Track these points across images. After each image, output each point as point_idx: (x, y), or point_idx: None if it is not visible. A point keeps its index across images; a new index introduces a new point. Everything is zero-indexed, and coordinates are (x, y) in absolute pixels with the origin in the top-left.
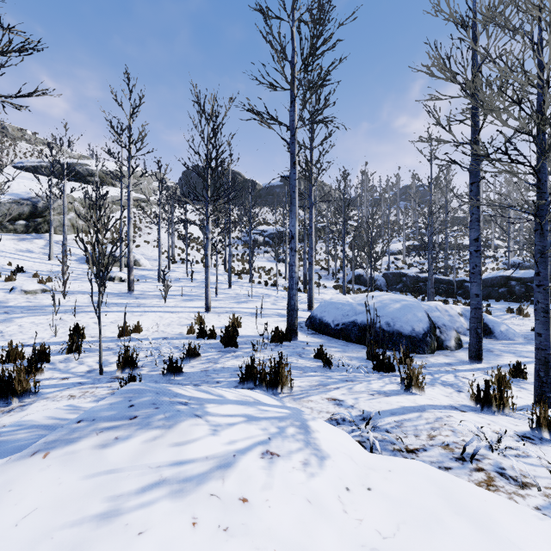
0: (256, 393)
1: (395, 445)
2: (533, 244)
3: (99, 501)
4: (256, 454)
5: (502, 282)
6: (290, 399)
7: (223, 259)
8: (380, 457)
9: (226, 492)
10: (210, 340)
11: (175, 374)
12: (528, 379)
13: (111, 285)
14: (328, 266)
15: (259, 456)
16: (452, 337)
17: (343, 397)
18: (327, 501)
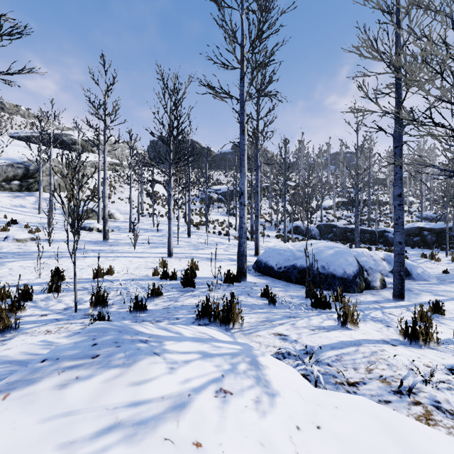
0: (210, 329)
1: (337, 378)
2: (452, 198)
3: (51, 449)
4: (210, 392)
5: (416, 232)
6: (241, 334)
7: (184, 213)
8: (326, 393)
9: (180, 435)
10: (172, 281)
11: (140, 311)
12: (445, 315)
13: (90, 234)
14: (271, 219)
15: (213, 395)
16: (377, 279)
17: (287, 332)
18: (279, 443)
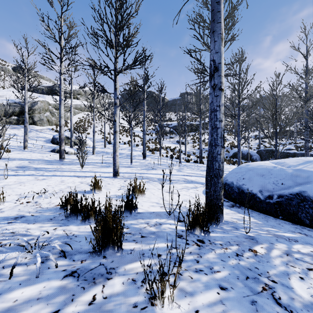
0: None
1: None
2: None
3: None
4: None
5: None
6: None
7: (142, 141)
8: None
9: None
10: (84, 225)
11: None
12: None
13: (54, 155)
14: None
15: None
16: None
17: None
18: None
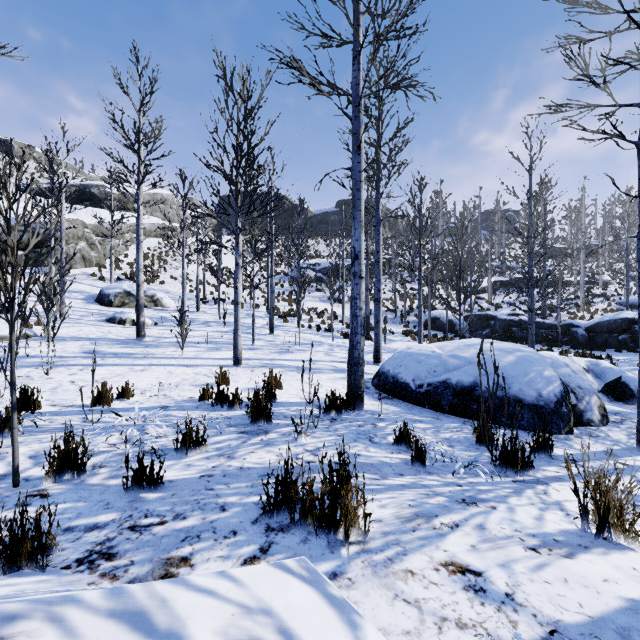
0: (287, 577)
1: None
2: None
3: None
4: None
5: (623, 327)
6: (365, 568)
7: (265, 298)
8: None
9: None
10: (231, 411)
11: (148, 486)
12: None
13: (119, 329)
14: (395, 307)
15: None
16: (594, 406)
17: (476, 559)
18: None
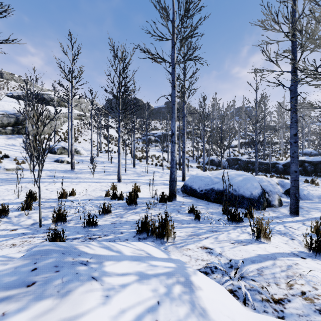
0: (148, 245)
1: (262, 294)
2: None
3: None
4: None
5: (299, 164)
6: (173, 248)
7: (130, 150)
8: (260, 318)
9: None
10: (119, 201)
11: (92, 226)
12: None
13: (61, 165)
14: (193, 154)
15: None
16: (276, 199)
17: (212, 245)
18: None
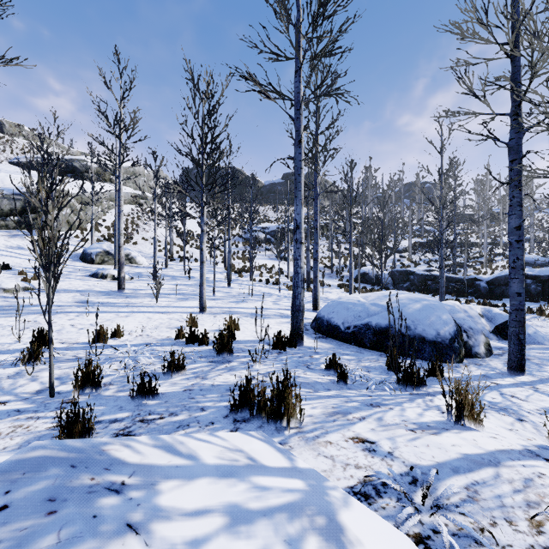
0: (251, 438)
1: (484, 547)
2: None
3: None
4: None
5: None
6: (300, 440)
7: (223, 257)
8: None
9: None
10: (201, 346)
11: (148, 396)
12: None
13: (102, 283)
14: (332, 264)
15: None
16: (481, 343)
17: (373, 435)
18: None
